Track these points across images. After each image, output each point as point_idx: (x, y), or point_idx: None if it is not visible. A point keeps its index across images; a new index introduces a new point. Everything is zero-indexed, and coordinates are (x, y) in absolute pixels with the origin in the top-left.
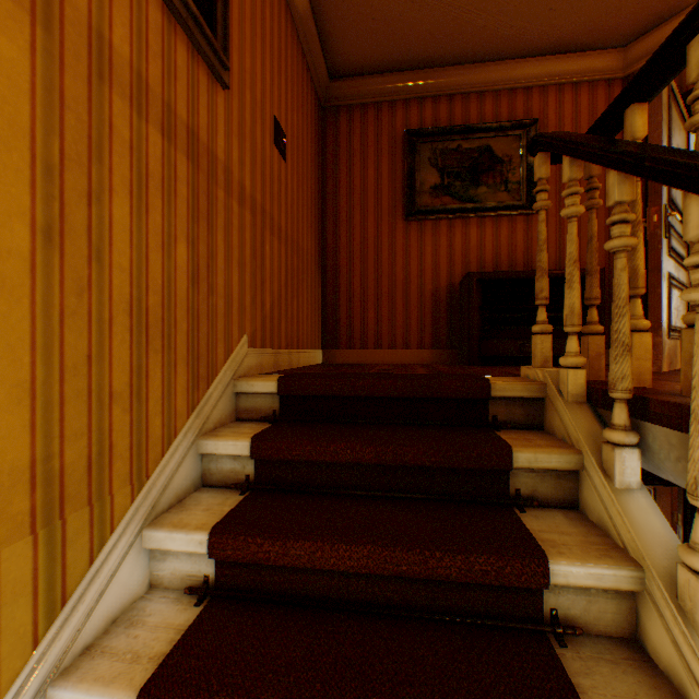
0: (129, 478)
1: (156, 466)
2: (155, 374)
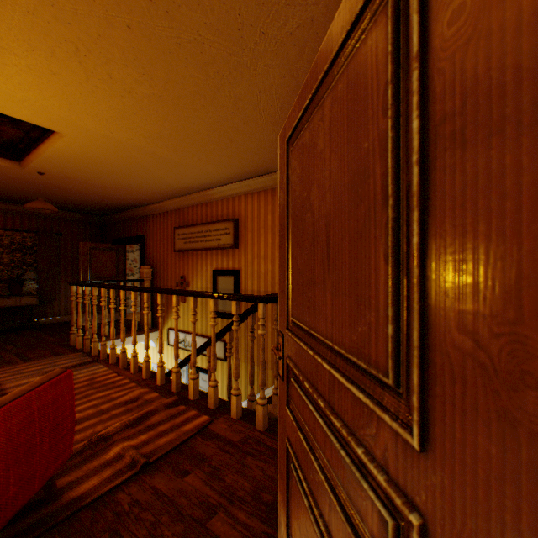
0: None
1: None
2: None
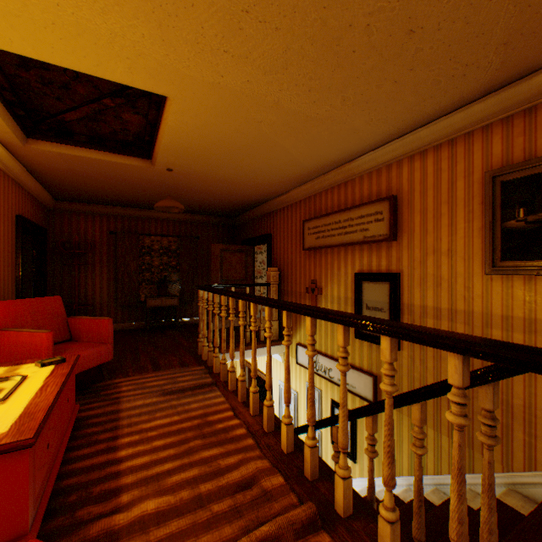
0: (500, 461)
1: (518, 471)
2: (517, 432)
